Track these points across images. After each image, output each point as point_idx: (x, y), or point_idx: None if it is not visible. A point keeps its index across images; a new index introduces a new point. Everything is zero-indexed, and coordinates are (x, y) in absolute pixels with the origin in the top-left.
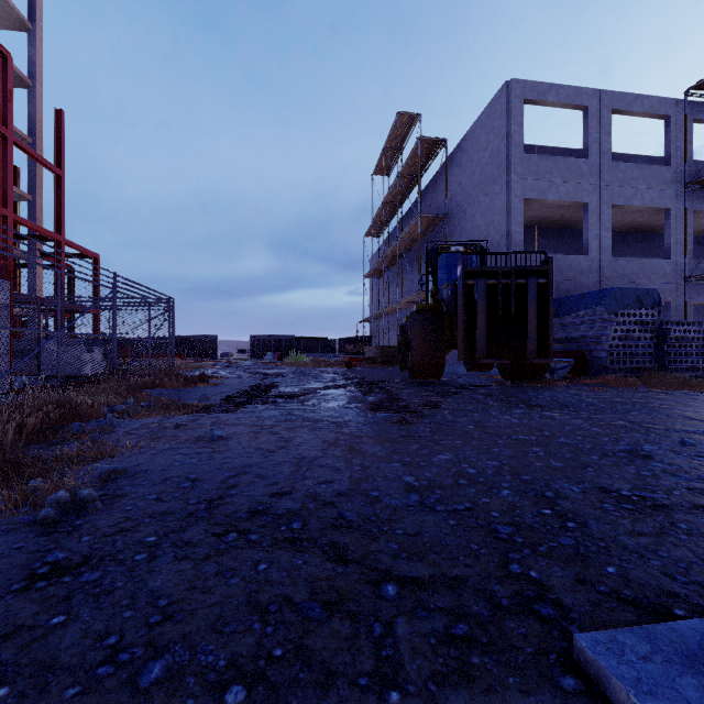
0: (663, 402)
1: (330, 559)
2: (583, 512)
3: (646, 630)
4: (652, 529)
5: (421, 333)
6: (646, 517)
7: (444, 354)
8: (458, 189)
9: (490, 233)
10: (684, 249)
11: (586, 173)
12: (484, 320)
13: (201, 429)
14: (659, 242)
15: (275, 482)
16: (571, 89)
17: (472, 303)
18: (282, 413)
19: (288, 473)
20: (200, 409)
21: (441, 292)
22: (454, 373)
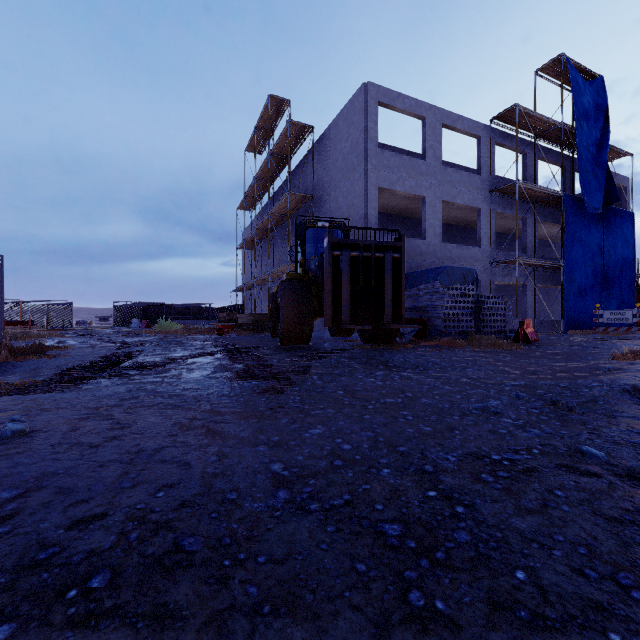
0: (486, 359)
1: None
2: (467, 488)
3: None
4: (536, 502)
5: (291, 301)
6: (524, 486)
7: (312, 321)
8: (323, 173)
9: (350, 215)
10: (490, 240)
11: (425, 172)
12: (348, 289)
13: None
14: (472, 234)
15: (86, 498)
16: (414, 101)
17: (338, 272)
18: (130, 388)
19: (112, 479)
20: (16, 389)
21: (309, 262)
22: (321, 338)
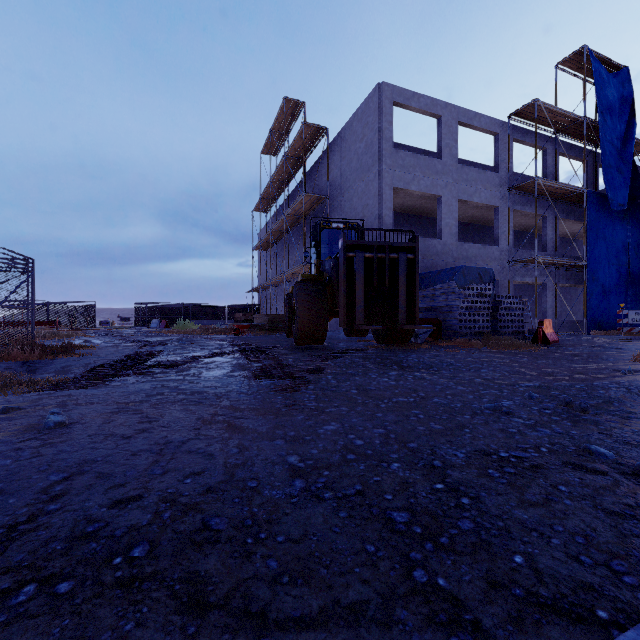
0: (502, 360)
1: (180, 608)
2: (473, 482)
3: None
4: (540, 496)
5: (306, 302)
6: (529, 482)
7: (327, 321)
8: (338, 174)
9: (365, 215)
10: (508, 239)
11: (440, 171)
12: (362, 290)
13: (39, 413)
14: (490, 233)
15: (123, 482)
16: (429, 99)
17: (352, 273)
18: (154, 385)
19: (144, 467)
20: (51, 385)
21: (324, 263)
22: (335, 338)
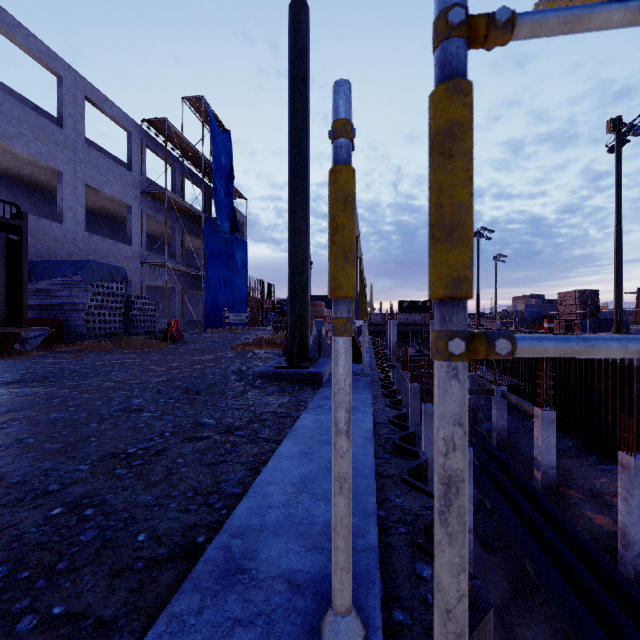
0: (135, 360)
1: None
2: (99, 489)
3: (192, 580)
4: (162, 475)
5: None
6: (155, 466)
7: None
8: None
9: None
10: (141, 240)
11: (62, 142)
12: None
13: None
14: (123, 230)
15: None
16: (45, 47)
17: None
18: None
19: None
20: None
21: None
22: None
